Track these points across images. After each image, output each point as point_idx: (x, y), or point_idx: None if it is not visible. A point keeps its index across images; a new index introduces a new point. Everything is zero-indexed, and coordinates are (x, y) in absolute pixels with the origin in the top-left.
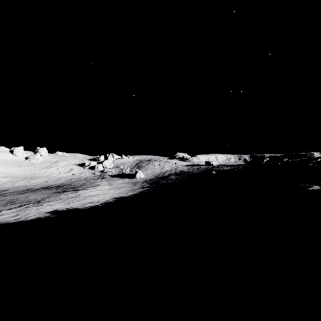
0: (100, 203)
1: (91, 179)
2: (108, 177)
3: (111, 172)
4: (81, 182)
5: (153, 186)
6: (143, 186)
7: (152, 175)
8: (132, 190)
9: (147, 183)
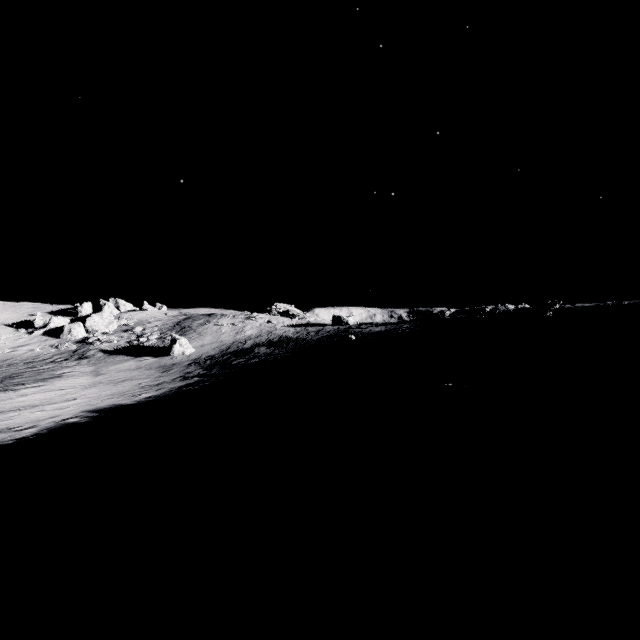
0: (34, 432)
1: (44, 362)
2: (96, 356)
3: (108, 343)
4: (9, 371)
5: (212, 373)
6: (187, 375)
7: (214, 347)
8: (155, 385)
9: (198, 366)
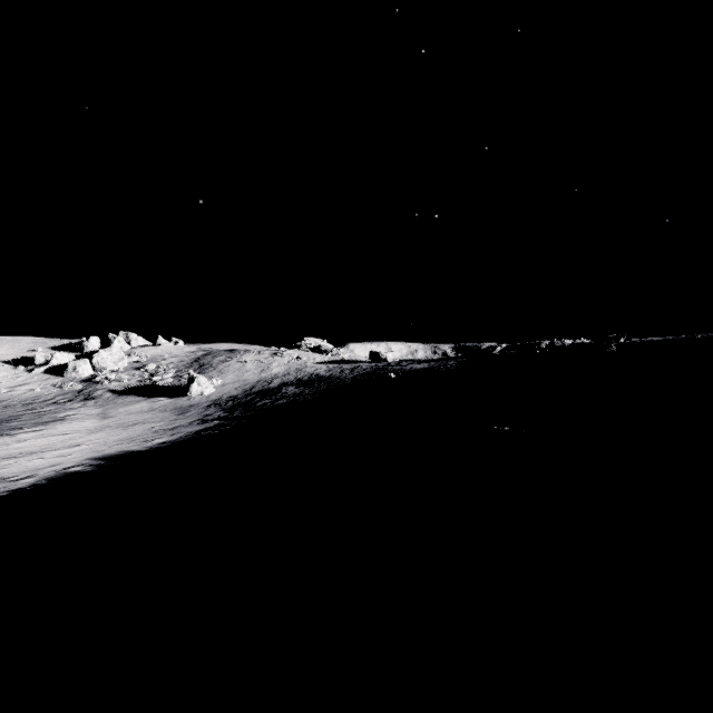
0: (31, 482)
1: (46, 404)
2: (104, 396)
3: (118, 382)
4: (6, 413)
5: (234, 415)
6: (206, 418)
7: (237, 386)
8: (170, 429)
9: (219, 408)
